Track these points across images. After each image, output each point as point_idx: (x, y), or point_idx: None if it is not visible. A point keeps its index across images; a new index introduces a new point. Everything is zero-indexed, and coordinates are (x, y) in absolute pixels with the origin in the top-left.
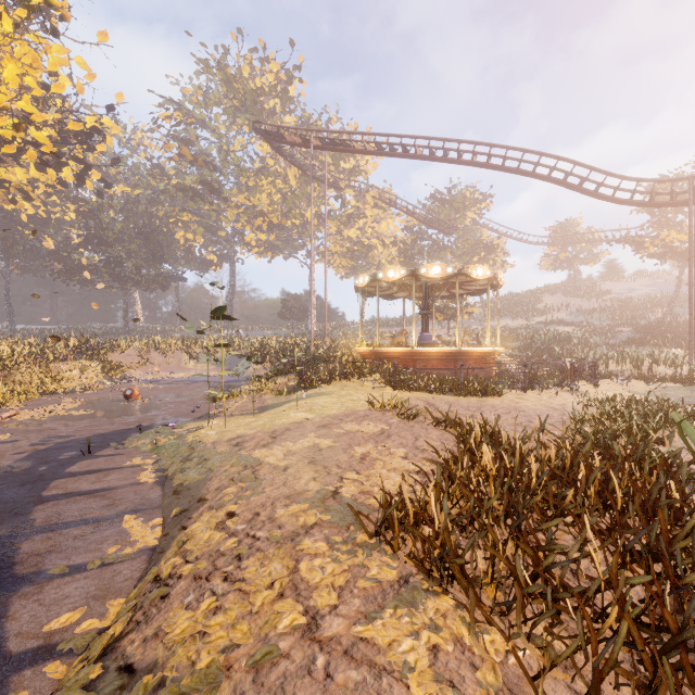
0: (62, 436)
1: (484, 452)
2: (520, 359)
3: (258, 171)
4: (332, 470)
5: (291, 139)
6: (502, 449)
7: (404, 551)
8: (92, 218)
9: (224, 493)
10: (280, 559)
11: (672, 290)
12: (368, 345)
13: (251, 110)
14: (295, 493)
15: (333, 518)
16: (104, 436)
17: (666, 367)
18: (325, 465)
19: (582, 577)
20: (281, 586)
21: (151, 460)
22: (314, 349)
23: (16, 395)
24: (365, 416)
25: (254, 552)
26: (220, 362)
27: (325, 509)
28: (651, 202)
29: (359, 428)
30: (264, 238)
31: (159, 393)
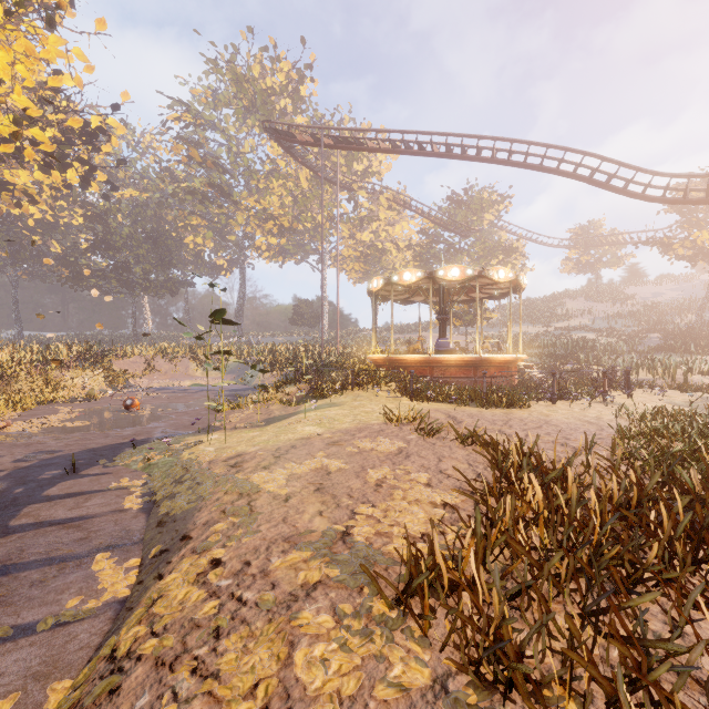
0: (49, 451)
1: (527, 482)
2: (543, 367)
3: (269, 173)
4: (342, 501)
5: (302, 138)
6: (550, 479)
7: (437, 629)
8: (100, 223)
9: (211, 530)
10: (269, 642)
11: (701, 294)
12: (382, 352)
13: (261, 110)
14: (297, 533)
15: (342, 574)
16: (95, 451)
17: (702, 376)
18: (334, 493)
19: (694, 681)
20: (266, 695)
21: (140, 482)
22: (325, 356)
23: (11, 405)
24: (380, 431)
25: (237, 624)
26: (229, 369)
27: (332, 560)
28: (684, 199)
29: (374, 446)
30: (275, 242)
31: (162, 403)
